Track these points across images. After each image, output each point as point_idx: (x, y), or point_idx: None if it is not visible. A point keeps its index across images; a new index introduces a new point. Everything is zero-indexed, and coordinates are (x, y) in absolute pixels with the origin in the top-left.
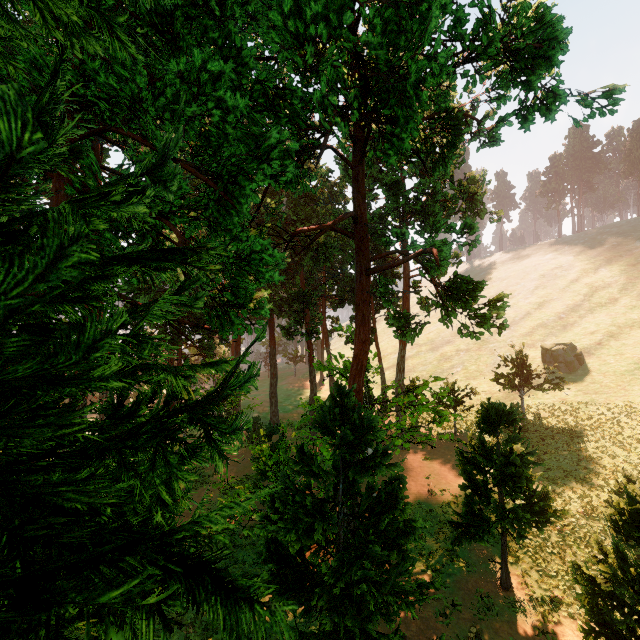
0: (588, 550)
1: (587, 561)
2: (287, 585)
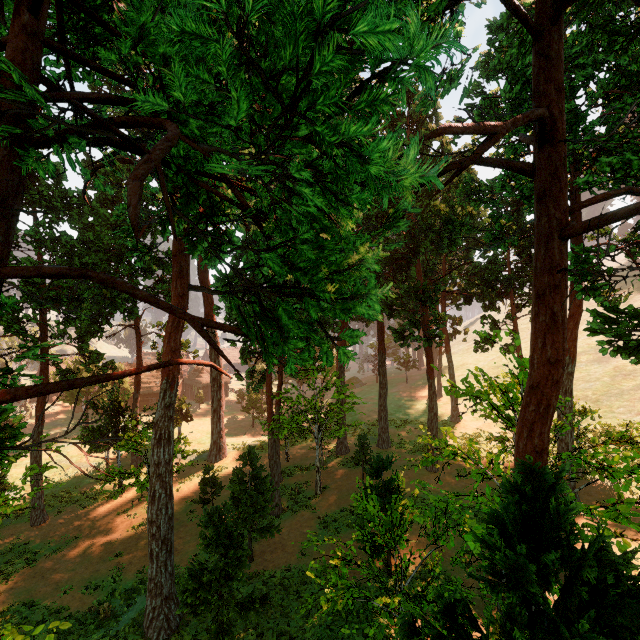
0: None
1: None
2: None
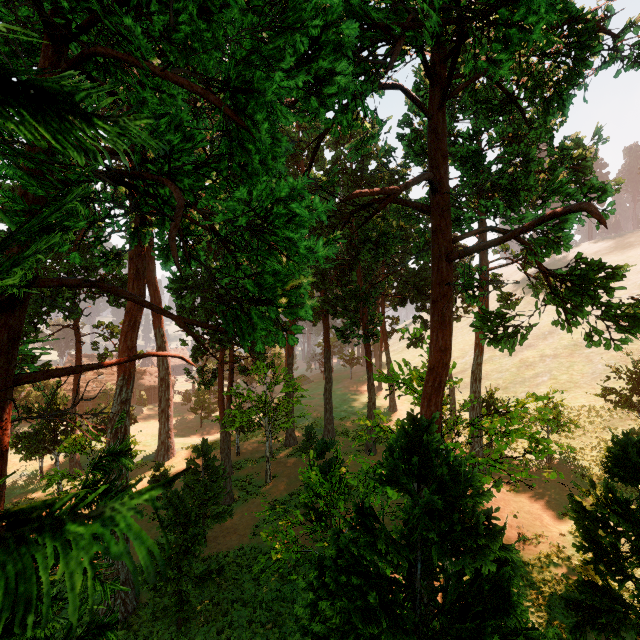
0: None
1: None
2: None
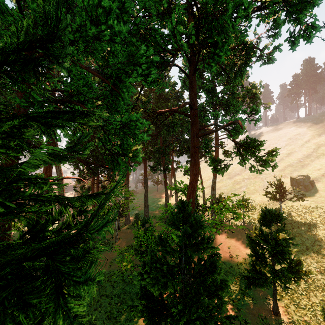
0: (323, 293)
1: (323, 300)
2: (152, 313)
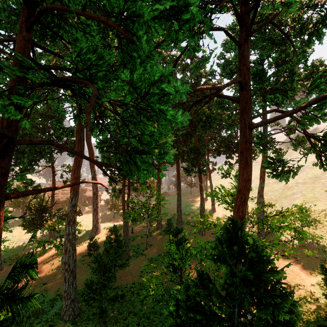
0: None
1: None
2: None
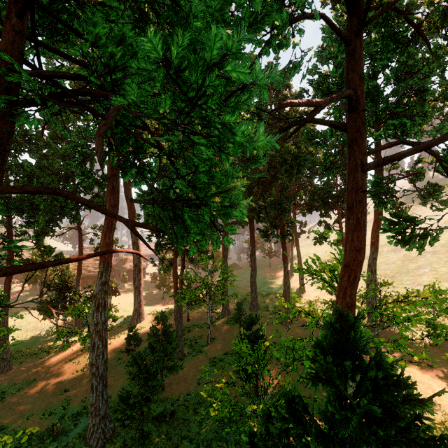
0: None
1: None
2: None
